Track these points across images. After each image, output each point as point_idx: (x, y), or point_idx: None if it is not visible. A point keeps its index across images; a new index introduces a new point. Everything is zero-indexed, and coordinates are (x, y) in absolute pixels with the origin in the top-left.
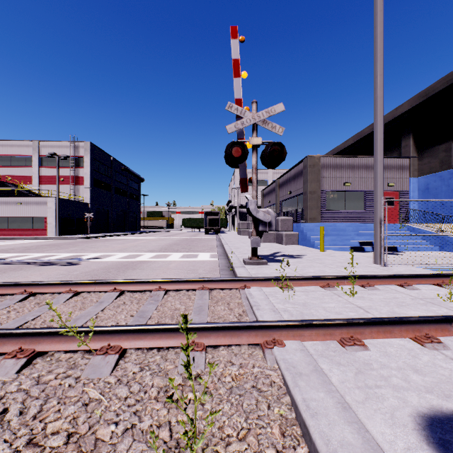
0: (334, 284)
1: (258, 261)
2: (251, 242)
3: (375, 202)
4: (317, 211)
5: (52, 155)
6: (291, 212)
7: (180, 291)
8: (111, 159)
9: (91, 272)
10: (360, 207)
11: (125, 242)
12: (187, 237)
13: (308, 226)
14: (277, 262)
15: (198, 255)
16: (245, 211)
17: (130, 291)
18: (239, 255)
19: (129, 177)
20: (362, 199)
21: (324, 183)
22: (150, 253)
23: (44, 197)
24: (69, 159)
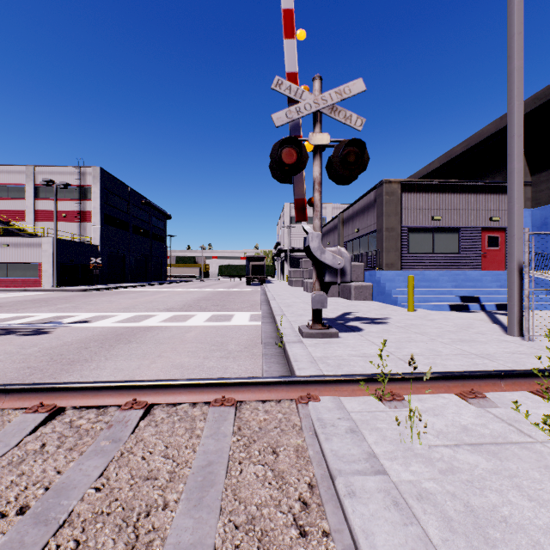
0: (482, 390)
1: (324, 332)
2: (312, 301)
3: (509, 237)
4: (396, 255)
5: (47, 182)
6: (362, 256)
7: (178, 404)
8: (128, 190)
9: (56, 349)
10: (454, 249)
11: (140, 296)
12: (223, 289)
13: (387, 274)
14: (352, 332)
15: (233, 316)
16: (297, 255)
17: (78, 407)
18: (292, 319)
19: (152, 213)
20: (456, 238)
21: (405, 217)
22: (165, 313)
23: (38, 237)
24: (72, 189)
